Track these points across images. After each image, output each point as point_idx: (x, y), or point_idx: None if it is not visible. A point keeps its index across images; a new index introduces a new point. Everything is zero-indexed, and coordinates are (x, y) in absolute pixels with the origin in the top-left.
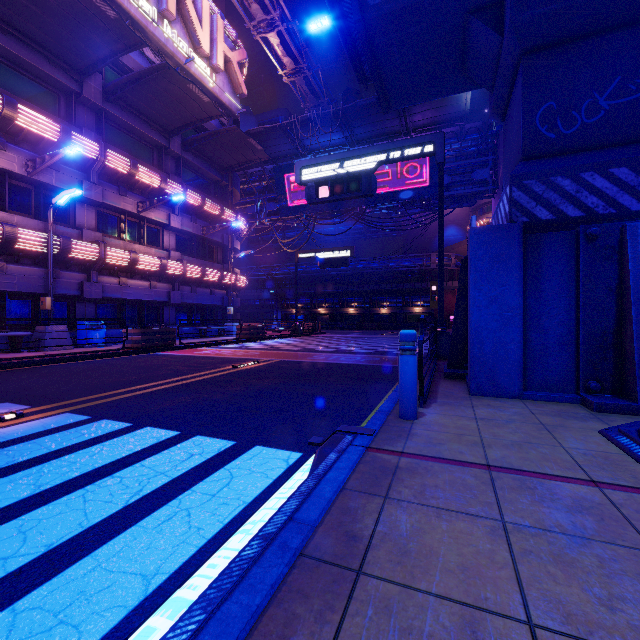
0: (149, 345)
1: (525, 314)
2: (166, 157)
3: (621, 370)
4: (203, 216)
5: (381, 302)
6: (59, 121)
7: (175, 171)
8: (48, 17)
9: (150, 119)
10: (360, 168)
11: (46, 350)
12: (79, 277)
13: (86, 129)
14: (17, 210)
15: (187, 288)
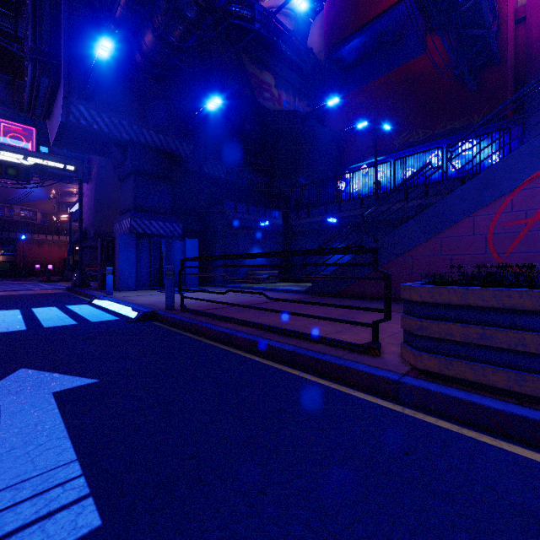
0: None
1: (137, 263)
2: None
3: (161, 279)
4: None
5: None
6: None
7: None
8: None
9: None
10: (19, 161)
11: None
12: None
13: None
14: None
15: None
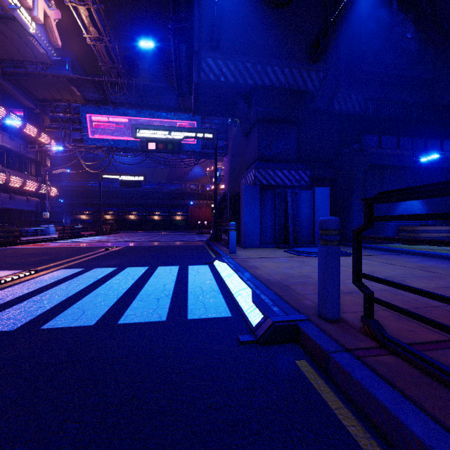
0: None
1: (260, 218)
2: None
3: (286, 236)
4: (20, 135)
5: (154, 212)
6: None
7: None
8: None
9: None
10: (174, 137)
11: None
12: None
13: None
14: None
15: (6, 195)
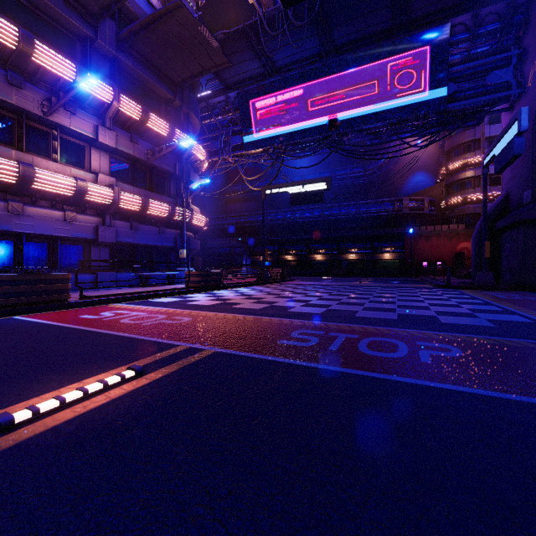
0: (2, 303)
1: None
2: (95, 54)
3: None
4: (149, 138)
5: (349, 248)
6: None
7: (109, 76)
8: None
9: None
10: None
11: None
12: None
13: None
14: None
15: (125, 224)
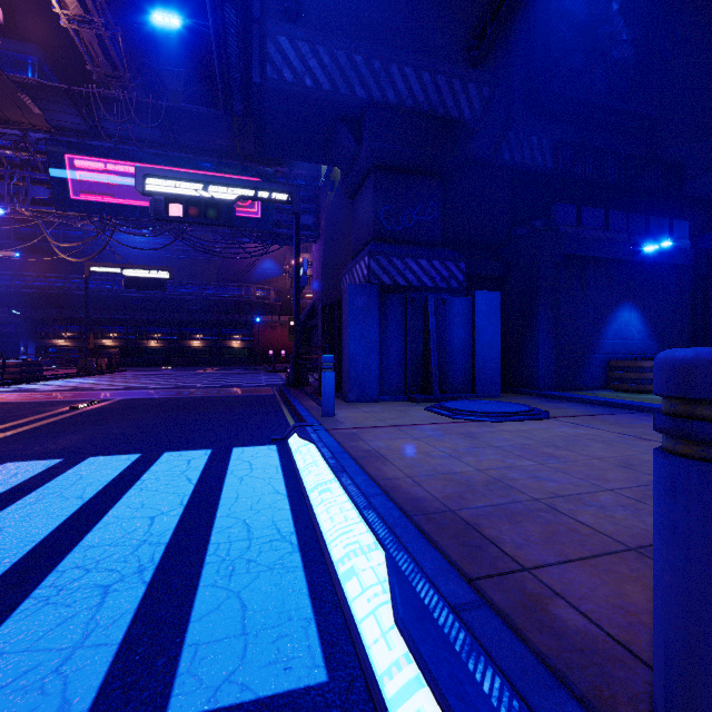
0: None
1: (380, 346)
2: None
3: (425, 379)
4: None
5: (193, 334)
6: None
7: None
8: None
9: None
10: (219, 196)
11: None
12: None
13: None
14: None
15: None
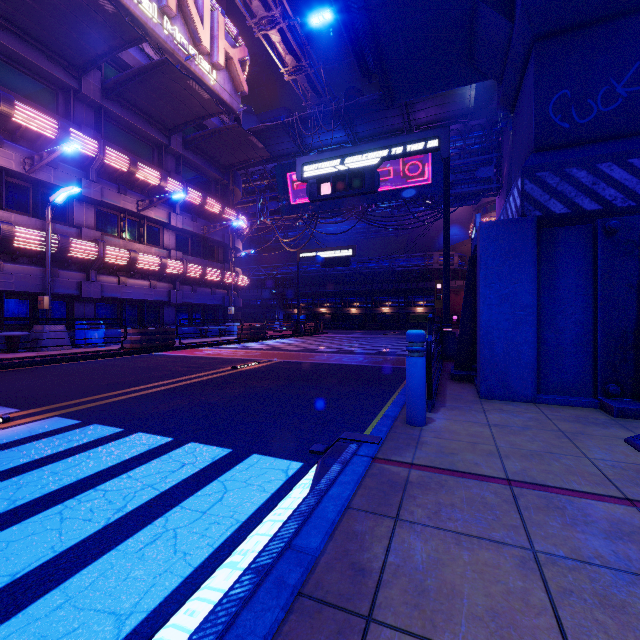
0: (148, 345)
1: (539, 313)
2: (166, 155)
3: None
4: (204, 215)
5: (383, 302)
6: (57, 118)
7: (175, 169)
8: (45, 12)
9: (150, 117)
10: (363, 164)
11: (44, 350)
12: (78, 276)
13: (85, 126)
14: (15, 208)
15: (188, 288)
